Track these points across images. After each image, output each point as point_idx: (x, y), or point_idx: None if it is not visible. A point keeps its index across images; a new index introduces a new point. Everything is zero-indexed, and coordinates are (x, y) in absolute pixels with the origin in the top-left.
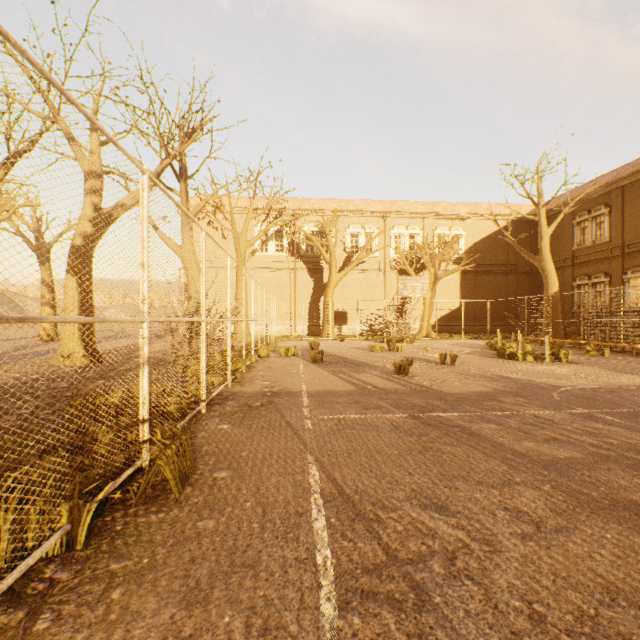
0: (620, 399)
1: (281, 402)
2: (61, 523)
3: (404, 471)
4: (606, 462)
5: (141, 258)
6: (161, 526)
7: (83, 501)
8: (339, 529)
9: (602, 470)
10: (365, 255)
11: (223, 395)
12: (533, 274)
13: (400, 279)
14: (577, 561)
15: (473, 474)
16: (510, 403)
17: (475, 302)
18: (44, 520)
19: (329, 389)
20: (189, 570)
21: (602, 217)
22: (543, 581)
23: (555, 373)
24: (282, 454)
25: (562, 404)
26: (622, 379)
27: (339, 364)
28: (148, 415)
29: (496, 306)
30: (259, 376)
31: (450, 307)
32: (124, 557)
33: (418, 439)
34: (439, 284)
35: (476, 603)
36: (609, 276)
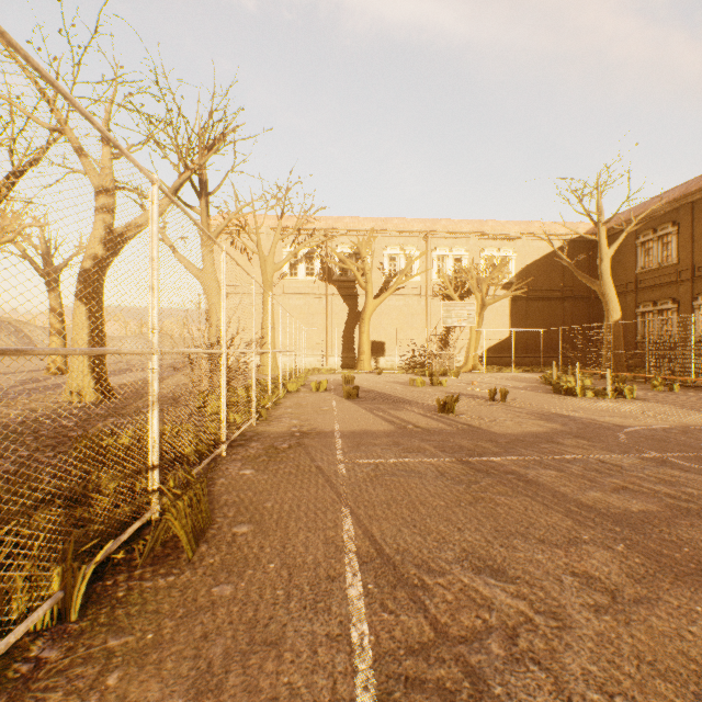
0: (696, 441)
1: (311, 444)
2: (52, 590)
3: (452, 526)
4: (687, 516)
5: (150, 281)
6: (170, 592)
7: (78, 564)
8: (378, 598)
9: (683, 526)
10: (405, 279)
11: (246, 435)
12: (591, 300)
13: (444, 306)
14: (664, 641)
15: (533, 530)
16: (571, 446)
17: (527, 331)
18: (32, 587)
19: (365, 429)
20: (200, 649)
21: (669, 236)
22: (625, 667)
23: (619, 411)
24: (312, 505)
25: (630, 447)
26: (696, 418)
27: (376, 400)
28: (158, 460)
29: (550, 336)
30: (287, 414)
31: (499, 337)
32: (125, 631)
33: (467, 488)
34: (487, 311)
35: (545, 695)
36: (677, 302)
